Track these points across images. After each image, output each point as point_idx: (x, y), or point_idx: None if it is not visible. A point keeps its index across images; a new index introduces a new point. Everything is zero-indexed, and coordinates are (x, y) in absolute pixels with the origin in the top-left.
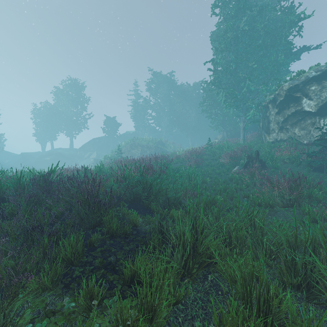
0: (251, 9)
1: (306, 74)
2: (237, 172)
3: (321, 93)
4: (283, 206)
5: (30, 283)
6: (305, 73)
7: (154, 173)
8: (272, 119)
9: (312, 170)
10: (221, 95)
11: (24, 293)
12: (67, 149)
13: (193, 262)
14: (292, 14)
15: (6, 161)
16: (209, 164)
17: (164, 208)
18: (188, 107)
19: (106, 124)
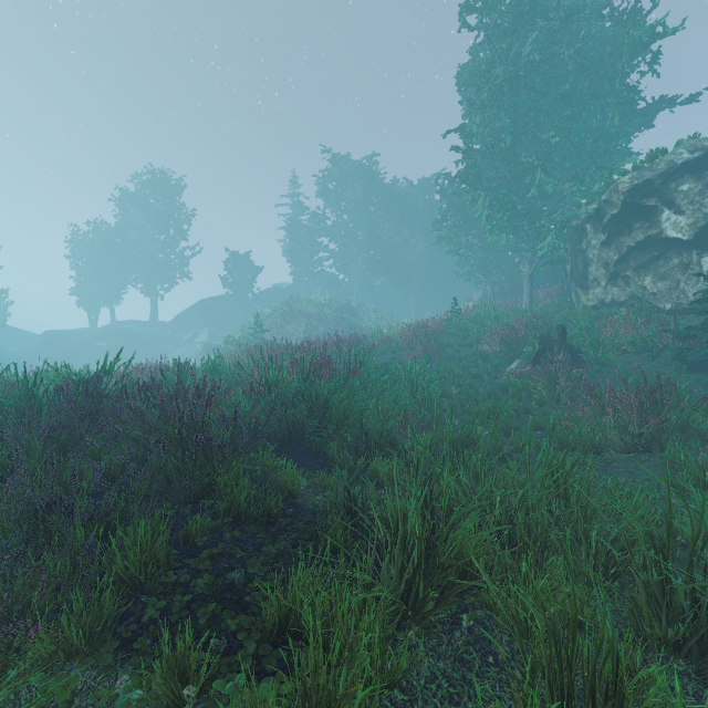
0: (546, 16)
1: (670, 157)
2: (519, 374)
3: (703, 198)
4: (626, 450)
5: (36, 643)
6: (667, 154)
7: (333, 376)
8: (592, 257)
9: (687, 368)
10: (481, 204)
11: (20, 664)
12: (144, 324)
13: (428, 585)
14: (636, 26)
15: (12, 350)
16: (456, 356)
17: (356, 455)
18: (408, 232)
19: (229, 268)
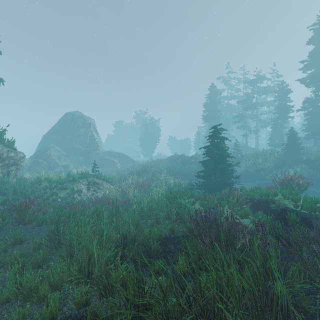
0: None
1: None
2: None
3: None
4: None
5: None
6: None
7: None
8: None
9: None
10: None
11: None
12: None
13: None
14: None
15: None
16: None
17: None
18: None
19: None
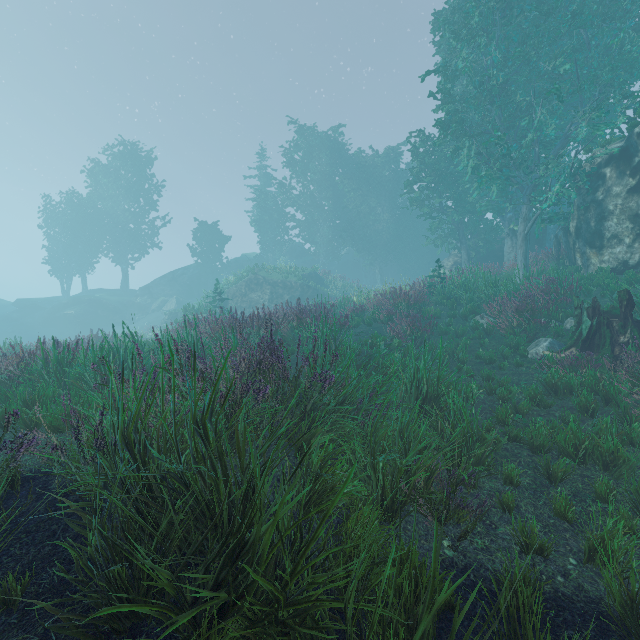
0: None
1: None
2: (568, 363)
3: None
4: None
5: None
6: None
7: None
8: (613, 209)
9: None
10: (465, 154)
11: None
12: (115, 292)
13: None
14: None
15: None
16: (449, 331)
17: None
18: (373, 200)
19: (197, 238)
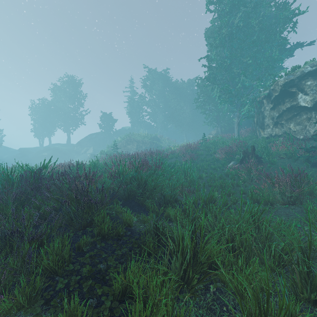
0: (245, 6)
1: (302, 69)
2: (233, 168)
3: None
4: (284, 203)
5: (1, 303)
6: (300, 68)
7: (149, 169)
8: (266, 115)
9: (310, 165)
10: (216, 91)
11: None
12: (64, 145)
13: (194, 272)
14: (286, 10)
15: (5, 156)
16: (204, 159)
17: (159, 206)
18: (182, 103)
19: (102, 120)
